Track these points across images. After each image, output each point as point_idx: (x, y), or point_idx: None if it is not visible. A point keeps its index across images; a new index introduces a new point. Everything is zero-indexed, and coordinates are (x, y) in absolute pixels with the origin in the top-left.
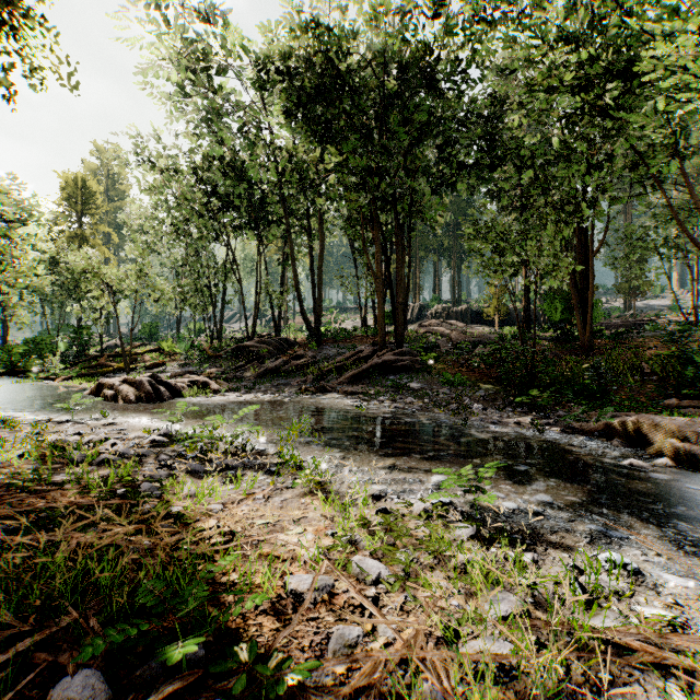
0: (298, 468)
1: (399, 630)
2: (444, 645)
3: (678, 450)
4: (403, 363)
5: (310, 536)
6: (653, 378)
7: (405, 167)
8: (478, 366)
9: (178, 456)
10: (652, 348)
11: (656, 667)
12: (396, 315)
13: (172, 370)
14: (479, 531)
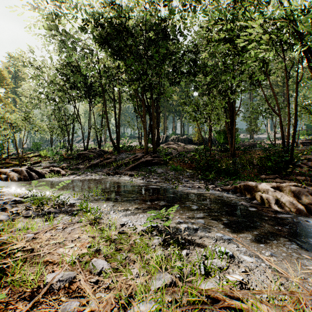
0: (88, 212)
1: (100, 301)
2: (123, 308)
3: (261, 197)
4: (155, 161)
5: (76, 248)
6: (257, 167)
7: (156, 73)
8: (187, 162)
9: (25, 208)
10: (258, 154)
11: (229, 308)
12: (152, 139)
13: (45, 165)
14: (164, 240)
